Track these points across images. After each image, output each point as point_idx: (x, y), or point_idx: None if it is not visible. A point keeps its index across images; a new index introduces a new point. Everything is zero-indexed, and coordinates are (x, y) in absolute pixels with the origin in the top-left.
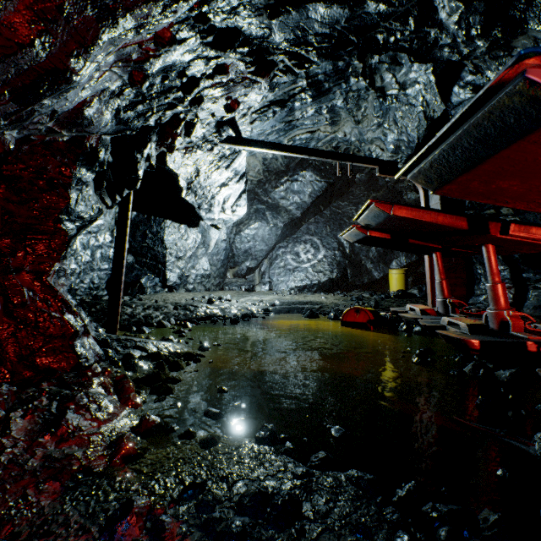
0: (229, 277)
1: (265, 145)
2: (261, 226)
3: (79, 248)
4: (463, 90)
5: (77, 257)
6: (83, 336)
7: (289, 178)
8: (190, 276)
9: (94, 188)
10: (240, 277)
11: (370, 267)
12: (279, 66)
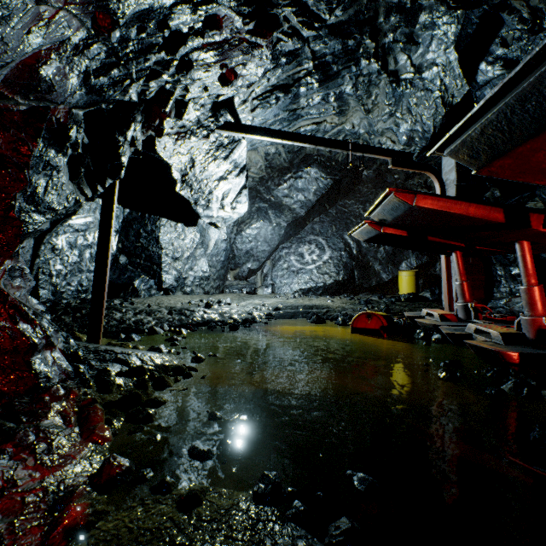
0: (230, 279)
1: (267, 133)
2: (263, 226)
3: (65, 247)
4: (492, 67)
5: (63, 257)
6: (44, 349)
7: (293, 175)
8: (188, 278)
9: (70, 177)
10: (241, 279)
11: (378, 269)
12: (283, 27)
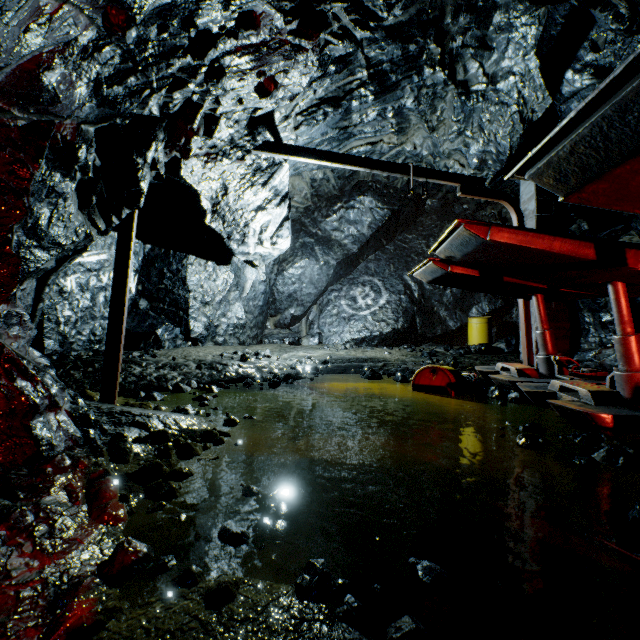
0: (269, 328)
1: (313, 154)
2: (309, 265)
3: (74, 289)
4: (580, 76)
5: (72, 301)
6: (47, 411)
7: (344, 205)
8: (220, 326)
9: (79, 206)
10: (283, 328)
11: (444, 315)
12: (332, 27)
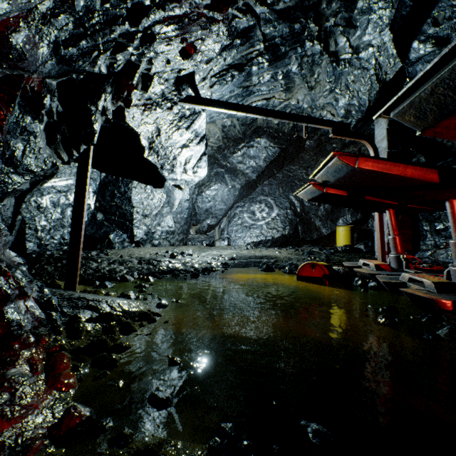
0: (192, 233)
1: (223, 105)
2: (221, 188)
3: (49, 206)
4: (423, 45)
5: (47, 214)
6: (17, 299)
7: (246, 145)
8: (156, 233)
9: (48, 142)
10: (202, 233)
11: (319, 224)
12: (238, 4)
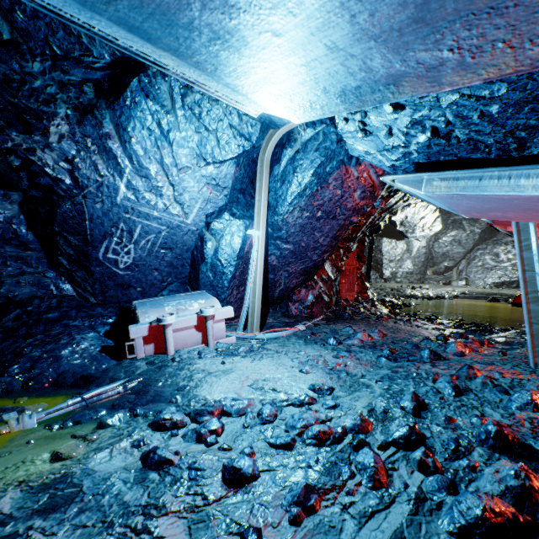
0: (428, 274)
1: None
2: (457, 234)
3: None
4: None
5: None
6: (368, 290)
7: None
8: (398, 273)
9: None
10: (438, 274)
11: None
12: None
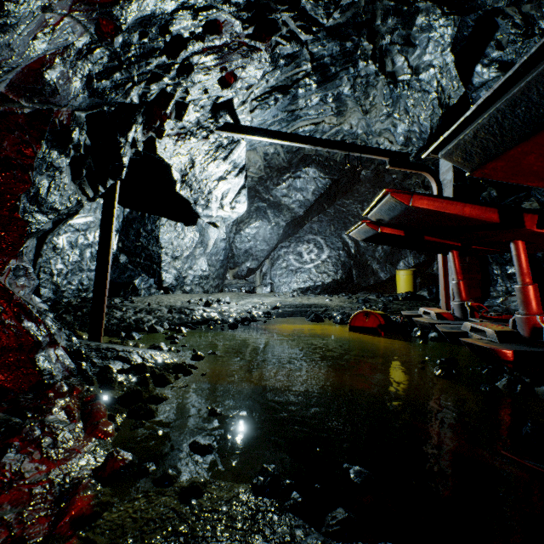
0: (229, 278)
1: (265, 134)
2: (262, 225)
3: (65, 246)
4: (487, 69)
5: (64, 256)
6: (48, 347)
7: (291, 175)
8: (187, 277)
9: (72, 177)
10: (240, 278)
11: (376, 268)
12: (282, 31)
